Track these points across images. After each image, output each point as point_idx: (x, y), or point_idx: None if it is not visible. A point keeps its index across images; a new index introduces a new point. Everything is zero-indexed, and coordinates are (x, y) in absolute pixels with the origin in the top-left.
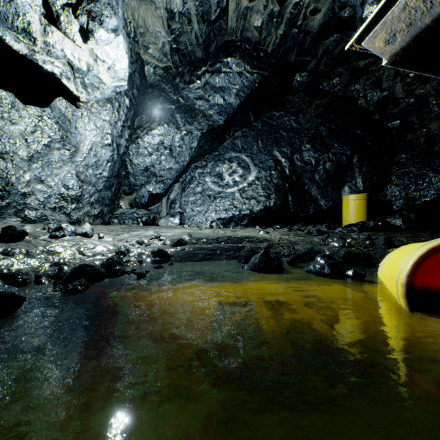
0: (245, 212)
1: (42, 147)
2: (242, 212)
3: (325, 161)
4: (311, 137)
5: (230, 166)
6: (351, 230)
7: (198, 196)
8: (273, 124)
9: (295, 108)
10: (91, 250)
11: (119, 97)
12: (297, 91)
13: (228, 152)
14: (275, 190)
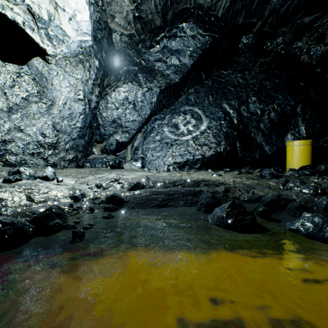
0: (198, 157)
1: (21, 100)
2: (195, 156)
3: (270, 111)
4: (257, 91)
5: (185, 118)
6: (303, 174)
7: (157, 143)
8: (221, 81)
9: (242, 66)
10: (43, 195)
11: (90, 59)
12: (242, 52)
13: (183, 106)
14: (224, 137)
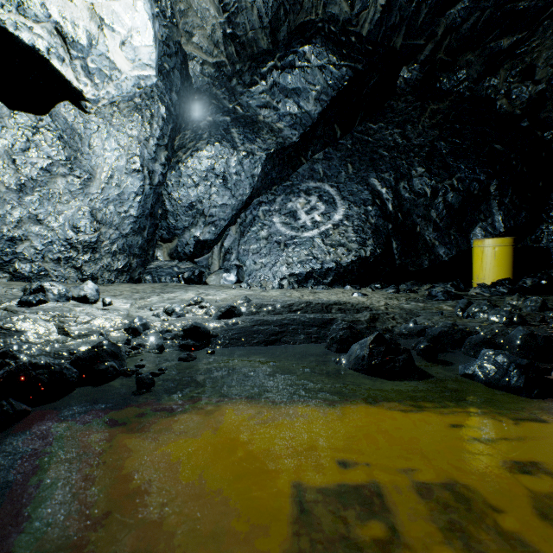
0: (329, 265)
1: (39, 172)
2: (325, 264)
3: (447, 190)
4: (425, 157)
5: (308, 201)
6: (497, 292)
7: (262, 243)
8: (368, 141)
9: (401, 117)
10: (83, 326)
11: (152, 104)
12: (403, 94)
13: (305, 182)
14: (373, 233)
